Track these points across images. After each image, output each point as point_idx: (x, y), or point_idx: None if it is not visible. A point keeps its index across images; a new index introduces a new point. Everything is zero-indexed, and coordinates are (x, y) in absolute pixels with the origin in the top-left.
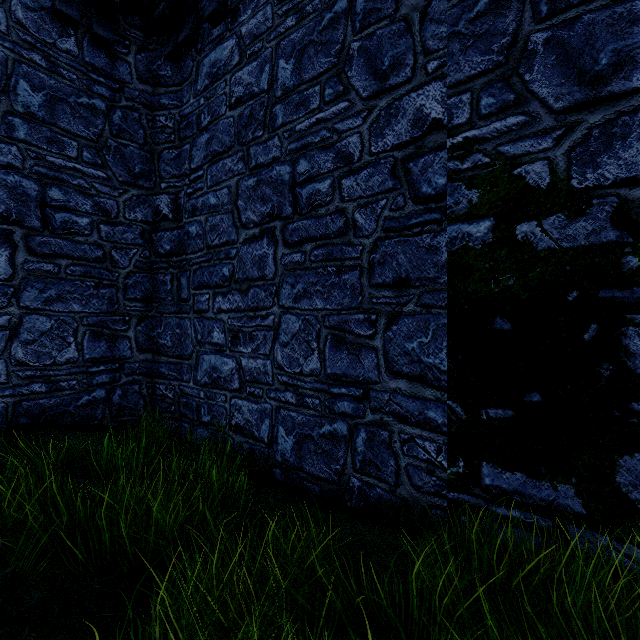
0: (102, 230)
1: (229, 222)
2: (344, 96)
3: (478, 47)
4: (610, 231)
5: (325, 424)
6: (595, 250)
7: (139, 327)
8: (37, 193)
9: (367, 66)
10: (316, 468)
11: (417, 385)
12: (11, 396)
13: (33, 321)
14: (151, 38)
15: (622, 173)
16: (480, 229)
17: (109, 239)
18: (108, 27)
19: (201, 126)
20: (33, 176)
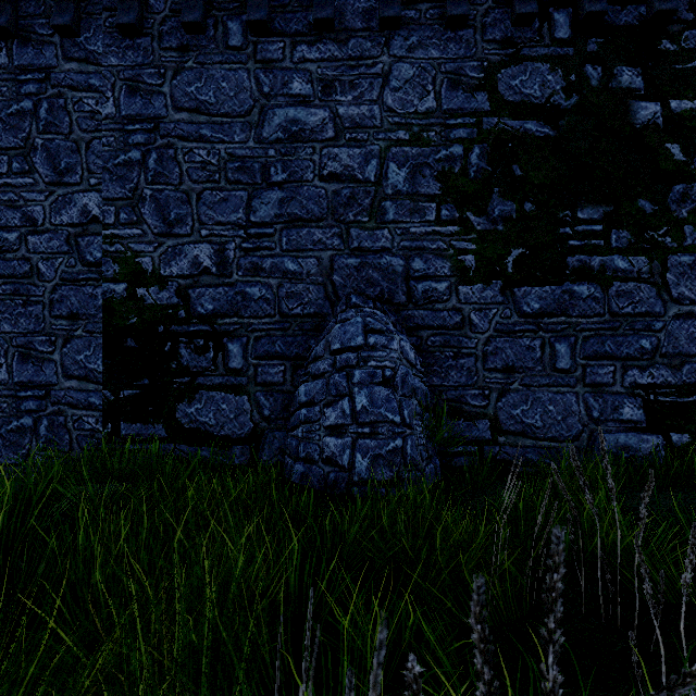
0: None
1: None
2: (30, 174)
3: (119, 183)
4: (175, 298)
5: (13, 421)
6: (170, 307)
7: None
8: None
9: (49, 161)
10: (5, 458)
11: (84, 382)
12: None
13: None
14: None
15: (179, 272)
16: (120, 288)
17: None
18: None
19: None
20: None
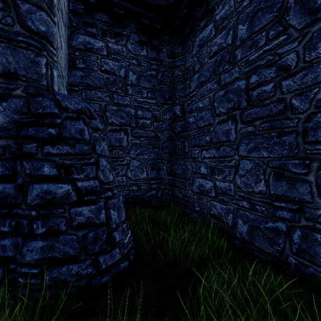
0: (154, 124)
1: (209, 114)
2: (283, 32)
3: None
4: None
5: (269, 222)
6: None
7: (167, 165)
8: (134, 113)
9: (302, 9)
10: (263, 246)
11: None
12: (127, 190)
13: (133, 162)
14: (172, 38)
15: None
16: None
17: (157, 128)
18: (156, 40)
19: (195, 71)
20: (133, 107)
